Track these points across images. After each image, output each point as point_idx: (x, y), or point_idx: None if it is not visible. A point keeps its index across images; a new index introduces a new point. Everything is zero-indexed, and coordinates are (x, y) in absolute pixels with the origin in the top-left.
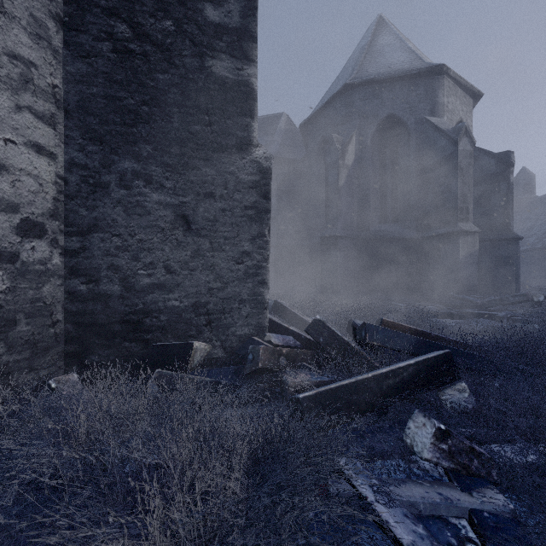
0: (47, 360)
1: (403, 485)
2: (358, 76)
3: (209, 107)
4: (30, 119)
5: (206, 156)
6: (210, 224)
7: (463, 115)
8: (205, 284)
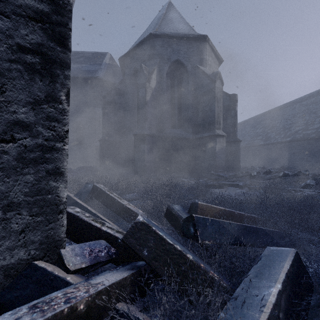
0: None
1: None
2: (158, 31)
3: None
4: None
5: None
6: None
7: (215, 70)
8: None
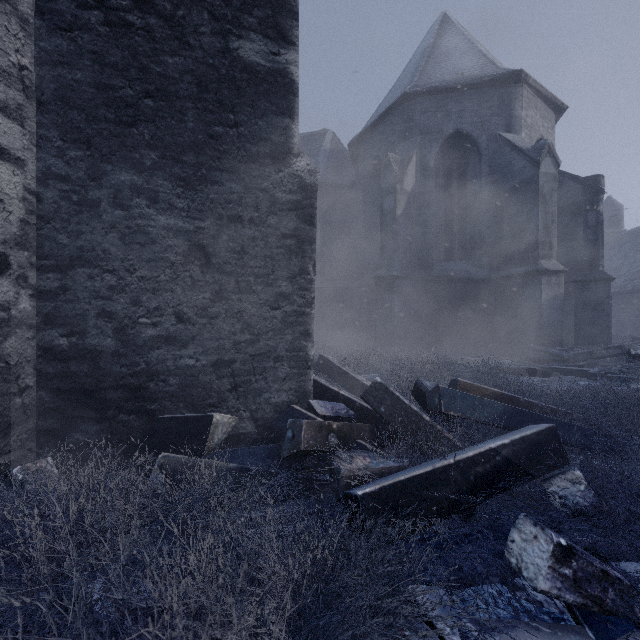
0: (11, 441)
1: (513, 633)
2: (419, 84)
3: (235, 102)
4: None
5: (231, 167)
6: (236, 257)
7: (544, 132)
8: (229, 336)
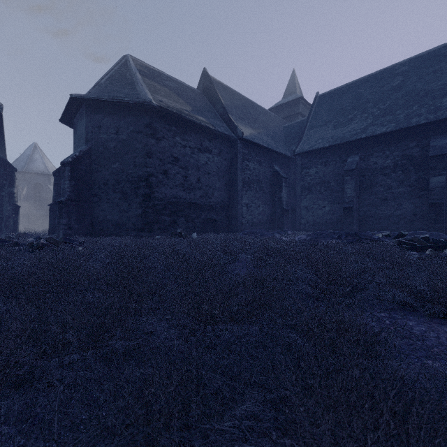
0: None
1: None
2: (27, 169)
3: None
4: None
5: None
6: None
7: None
8: None
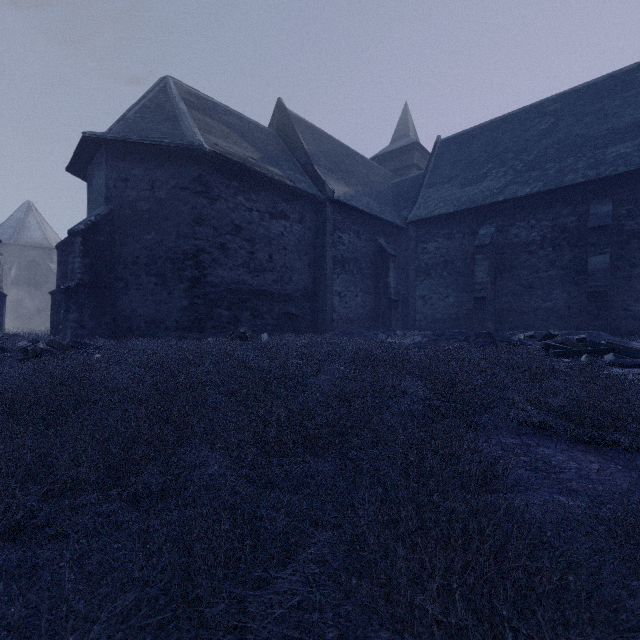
0: None
1: None
2: (17, 240)
3: None
4: None
5: None
6: None
7: None
8: None
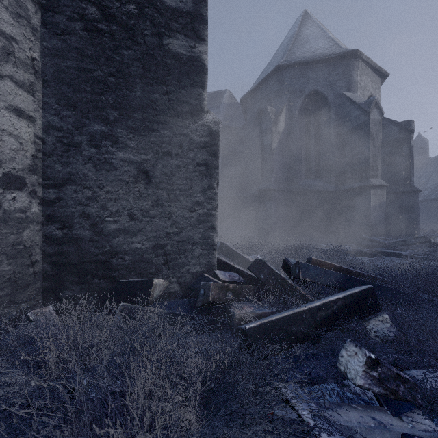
0: (26, 295)
1: (340, 410)
2: (288, 59)
3: (166, 78)
4: (11, 86)
5: (164, 120)
6: (167, 178)
7: (373, 91)
8: (163, 229)
